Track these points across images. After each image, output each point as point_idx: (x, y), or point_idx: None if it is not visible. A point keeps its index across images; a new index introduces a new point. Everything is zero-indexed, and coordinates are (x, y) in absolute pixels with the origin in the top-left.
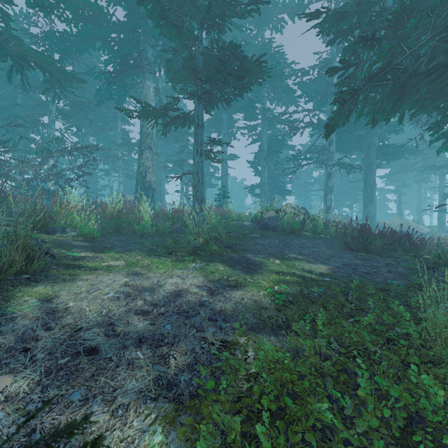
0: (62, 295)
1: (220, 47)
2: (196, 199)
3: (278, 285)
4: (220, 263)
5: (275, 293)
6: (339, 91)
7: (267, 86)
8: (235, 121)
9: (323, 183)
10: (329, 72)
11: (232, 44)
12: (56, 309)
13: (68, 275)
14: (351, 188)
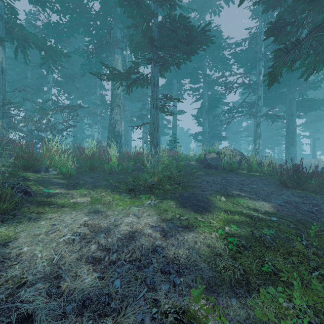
0: (20, 238)
1: (171, 19)
2: (152, 144)
3: (229, 225)
4: (172, 200)
5: (227, 236)
6: (276, 48)
7: (208, 56)
8: (183, 85)
9: (250, 131)
10: (267, 32)
11: (182, 16)
12: (8, 256)
13: (35, 213)
14: (273, 134)
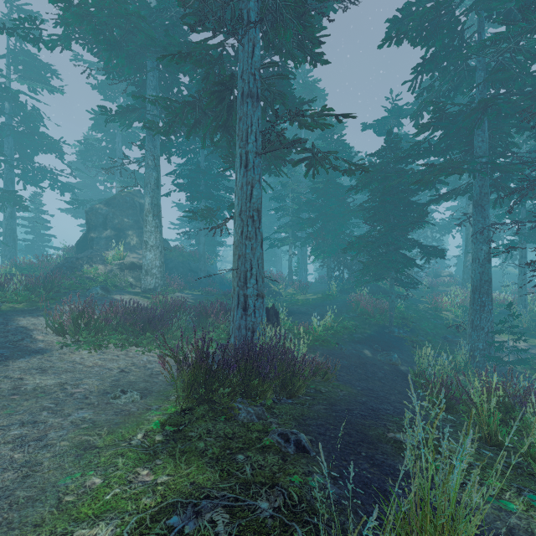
0: None
1: None
2: (520, 299)
3: None
4: (535, 339)
5: None
6: None
7: None
8: None
9: None
10: None
11: None
12: None
13: None
14: None
